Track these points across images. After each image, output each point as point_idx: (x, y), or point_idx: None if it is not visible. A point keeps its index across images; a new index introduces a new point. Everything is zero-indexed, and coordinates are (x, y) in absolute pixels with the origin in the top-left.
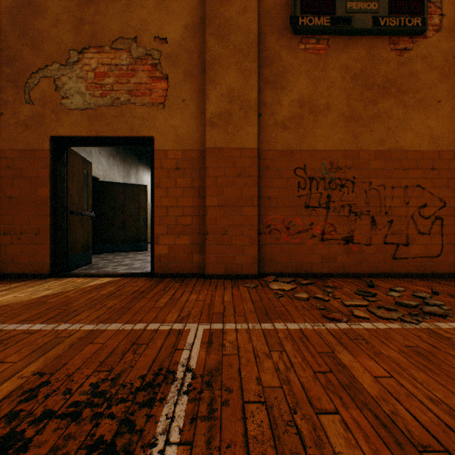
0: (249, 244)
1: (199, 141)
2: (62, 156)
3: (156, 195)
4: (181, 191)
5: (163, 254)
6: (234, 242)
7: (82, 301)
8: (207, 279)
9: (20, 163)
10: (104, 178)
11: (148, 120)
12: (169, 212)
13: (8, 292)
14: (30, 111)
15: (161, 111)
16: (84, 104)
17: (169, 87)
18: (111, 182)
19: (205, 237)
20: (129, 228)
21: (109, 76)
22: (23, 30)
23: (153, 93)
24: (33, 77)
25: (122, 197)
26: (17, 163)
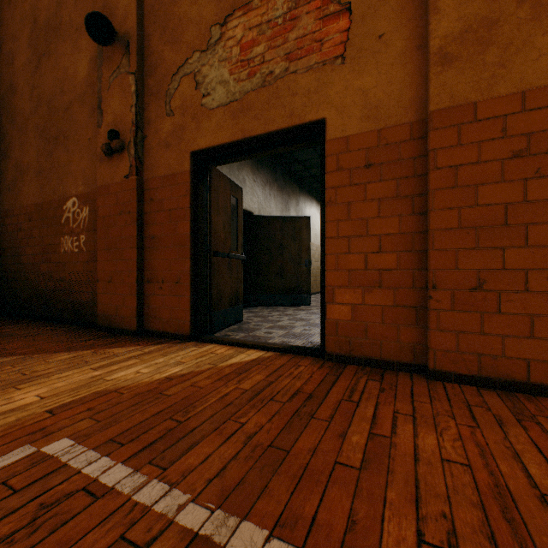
0: (546, 314)
1: (412, 104)
2: (204, 177)
3: (329, 217)
4: (375, 207)
5: (341, 320)
6: (503, 307)
7: (210, 402)
8: (432, 378)
9: (161, 194)
10: (259, 213)
11: (315, 93)
12: (352, 247)
13: (136, 361)
14: (171, 126)
15: (338, 70)
16: (228, 96)
17: (352, 22)
18: (266, 216)
19: (425, 294)
20: (288, 275)
21: (259, 42)
22: (164, 26)
23: (325, 43)
24: (173, 80)
25: (279, 234)
26: (159, 193)
